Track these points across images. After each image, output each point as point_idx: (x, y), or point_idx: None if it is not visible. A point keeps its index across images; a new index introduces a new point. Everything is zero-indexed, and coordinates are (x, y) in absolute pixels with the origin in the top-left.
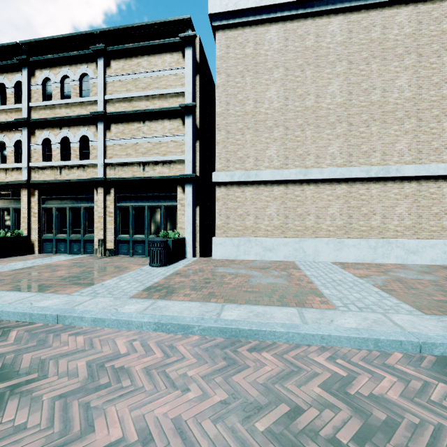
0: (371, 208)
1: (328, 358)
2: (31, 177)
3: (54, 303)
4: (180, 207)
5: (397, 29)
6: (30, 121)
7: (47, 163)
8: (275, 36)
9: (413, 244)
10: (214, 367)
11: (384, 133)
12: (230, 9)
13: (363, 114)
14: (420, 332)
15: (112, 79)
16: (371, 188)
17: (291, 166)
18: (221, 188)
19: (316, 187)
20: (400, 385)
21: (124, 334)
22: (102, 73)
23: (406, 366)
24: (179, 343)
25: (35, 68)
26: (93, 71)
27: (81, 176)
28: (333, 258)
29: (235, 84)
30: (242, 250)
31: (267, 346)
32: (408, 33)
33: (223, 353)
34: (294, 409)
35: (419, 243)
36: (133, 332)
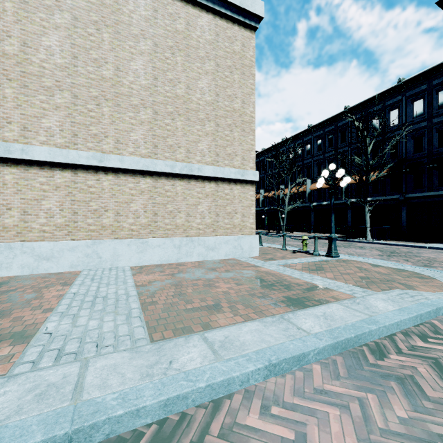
0: (177, 205)
1: None
2: None
3: None
4: None
5: (199, 31)
6: None
7: None
8: None
9: (212, 241)
10: None
11: (188, 130)
12: None
13: (169, 105)
14: (96, 399)
15: None
16: (176, 185)
17: (82, 147)
18: None
19: (116, 178)
20: None
21: None
22: None
23: None
24: None
25: None
26: None
27: None
28: (136, 262)
29: None
30: None
31: None
32: (209, 40)
33: None
34: None
35: (216, 240)
36: None
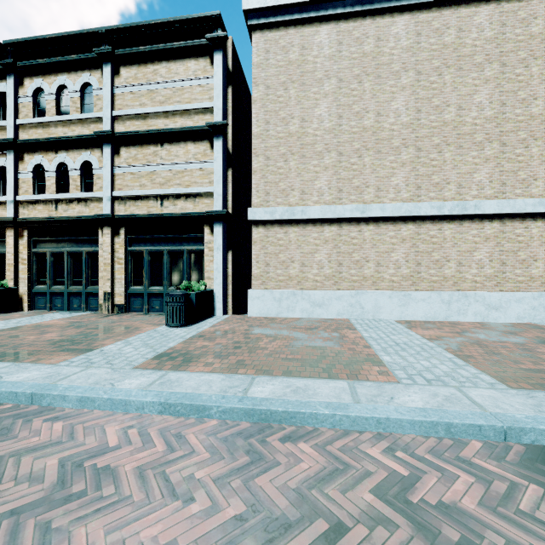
0: (444, 253)
1: (385, 450)
2: (18, 214)
3: (32, 376)
4: (208, 251)
5: (475, 32)
6: (17, 143)
7: (39, 195)
8: (326, 39)
9: (495, 298)
10: (233, 465)
11: (460, 161)
12: (270, 4)
13: (434, 136)
14: (505, 413)
15: (121, 90)
16: (444, 229)
17: (346, 201)
18: (258, 229)
19: (377, 227)
20: (479, 489)
21: (119, 419)
22: (109, 83)
23: (487, 460)
24: (189, 430)
25: (23, 75)
26: (98, 80)
27: (82, 212)
28: (397, 316)
29: (277, 99)
30: (285, 305)
31: (306, 434)
32: (490, 37)
33: (246, 444)
34: (335, 527)
35: (502, 296)
36: (131, 416)
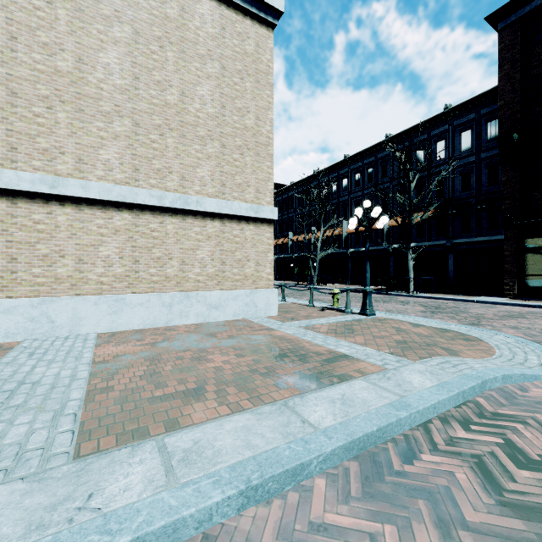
0: (167, 250)
1: None
2: None
3: None
4: None
5: (198, 21)
6: None
7: None
8: None
9: (215, 297)
10: None
11: (183, 151)
12: None
13: (155, 115)
14: None
15: None
16: (166, 223)
17: (24, 166)
18: None
19: (78, 211)
20: None
21: None
22: None
23: None
24: None
25: None
26: None
27: None
28: (107, 327)
29: None
30: None
31: None
32: (212, 33)
33: None
34: None
35: (222, 295)
36: None
